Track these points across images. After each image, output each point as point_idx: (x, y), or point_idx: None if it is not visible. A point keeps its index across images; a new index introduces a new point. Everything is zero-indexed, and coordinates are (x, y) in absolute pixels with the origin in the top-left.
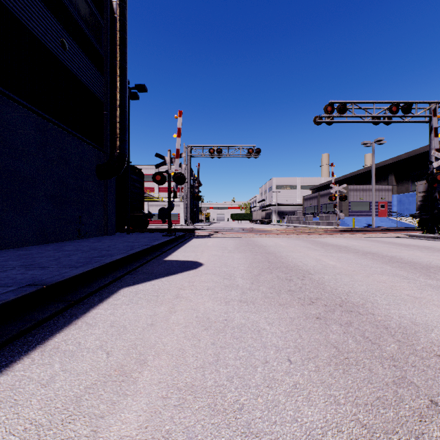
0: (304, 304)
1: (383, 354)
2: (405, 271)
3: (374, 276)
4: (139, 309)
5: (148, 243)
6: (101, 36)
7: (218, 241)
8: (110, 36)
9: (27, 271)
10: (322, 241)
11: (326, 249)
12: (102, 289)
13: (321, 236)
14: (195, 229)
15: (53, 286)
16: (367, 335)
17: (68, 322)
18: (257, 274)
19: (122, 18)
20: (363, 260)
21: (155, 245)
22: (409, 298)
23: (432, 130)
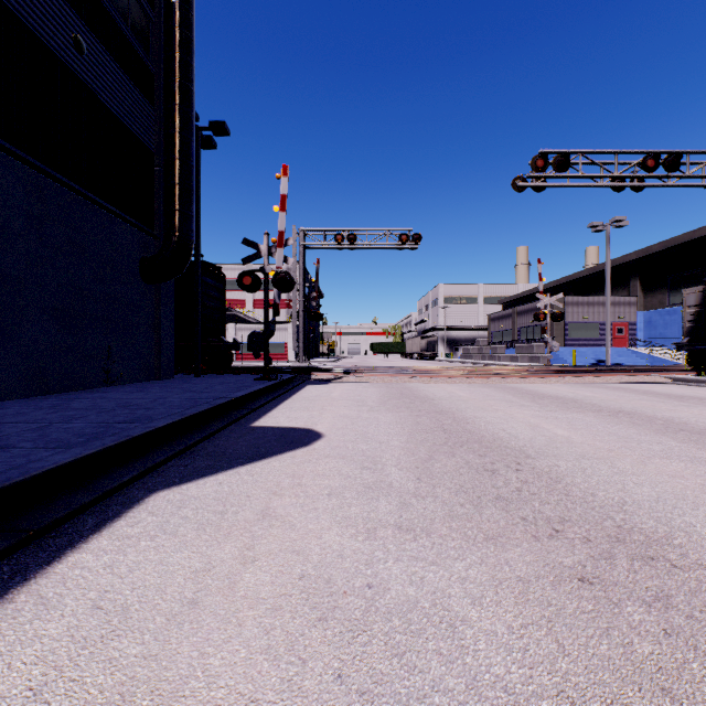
0: (540, 535)
1: None
2: None
3: (654, 461)
4: (175, 552)
5: (226, 394)
6: (149, 38)
7: (351, 390)
8: (164, 36)
9: None
10: (529, 390)
11: (541, 404)
12: (111, 495)
13: (525, 381)
14: (312, 368)
15: None
16: None
17: None
18: (426, 458)
19: (184, 6)
20: (617, 426)
21: (237, 398)
22: None
23: None
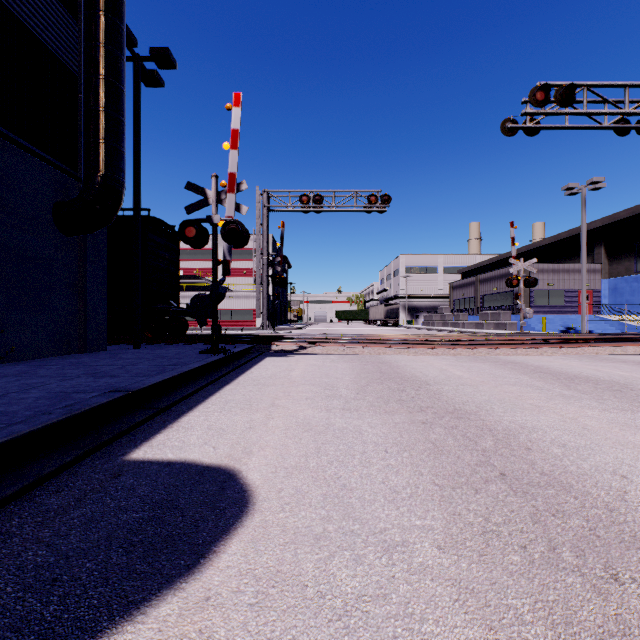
0: None
1: None
2: None
3: None
4: None
5: (131, 381)
6: None
7: (317, 365)
8: None
9: None
10: (535, 365)
11: (587, 393)
12: None
13: (518, 352)
14: (274, 337)
15: None
16: None
17: None
18: None
19: None
20: None
21: (140, 390)
22: None
23: None
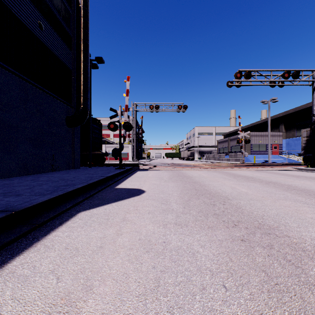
0: (229, 226)
1: (309, 279)
2: (303, 197)
3: (279, 201)
4: (92, 232)
5: (103, 175)
6: (69, 21)
7: (157, 173)
8: (76, 21)
9: (4, 198)
10: (233, 173)
11: (237, 179)
12: (63, 213)
13: (232, 169)
14: (139, 164)
15: (22, 211)
16: (289, 258)
17: (29, 244)
18: (187, 200)
19: (85, 8)
20: (267, 188)
21: (108, 176)
22: (314, 221)
23: (314, 91)
